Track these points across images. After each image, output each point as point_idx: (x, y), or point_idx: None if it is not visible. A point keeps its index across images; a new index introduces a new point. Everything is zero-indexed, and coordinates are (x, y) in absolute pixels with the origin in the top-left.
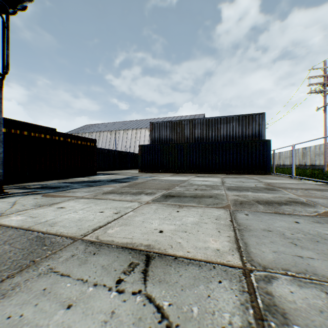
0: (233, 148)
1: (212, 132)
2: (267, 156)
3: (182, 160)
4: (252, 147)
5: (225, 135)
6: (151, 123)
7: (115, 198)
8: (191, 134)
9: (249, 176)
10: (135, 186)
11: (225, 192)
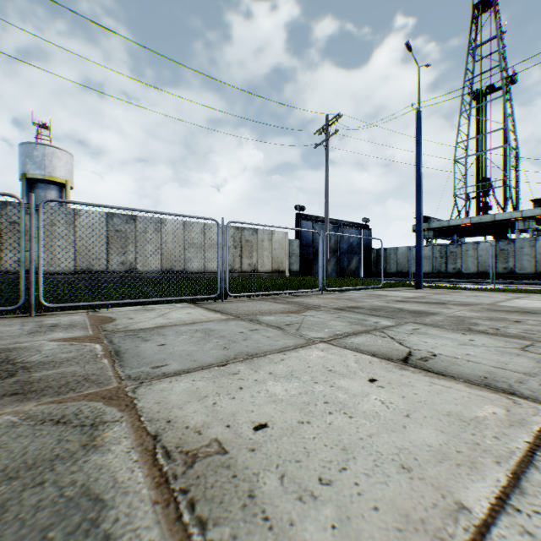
0: None
1: None
2: None
3: None
4: None
5: None
6: None
7: None
8: None
9: None
10: None
11: (453, 312)
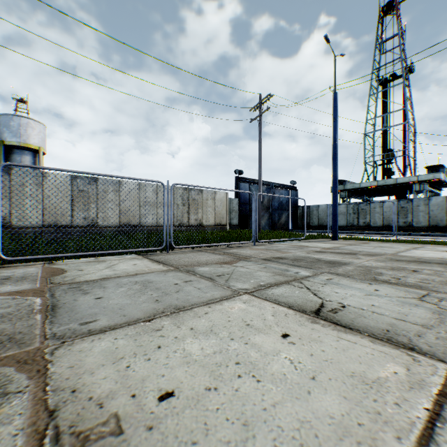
0: None
1: None
2: None
3: None
4: None
5: None
6: None
7: None
8: None
9: None
10: None
11: (362, 262)
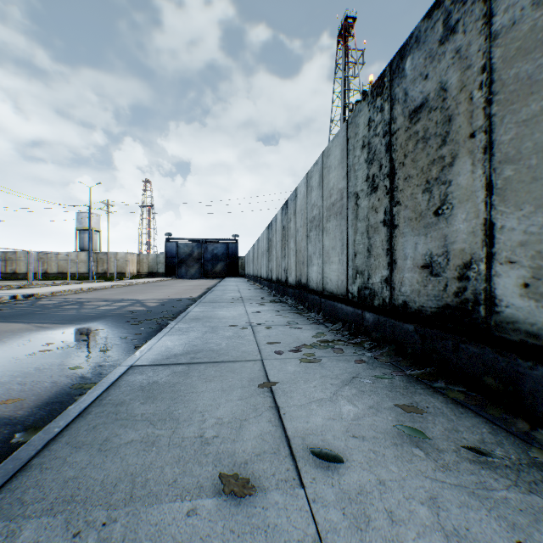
0: None
1: None
2: None
3: None
4: None
5: None
6: None
7: None
8: None
9: None
10: None
11: None
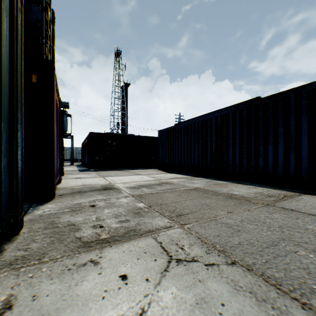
0: None
1: None
2: None
3: None
4: None
5: None
6: None
7: None
8: None
9: None
10: None
11: None
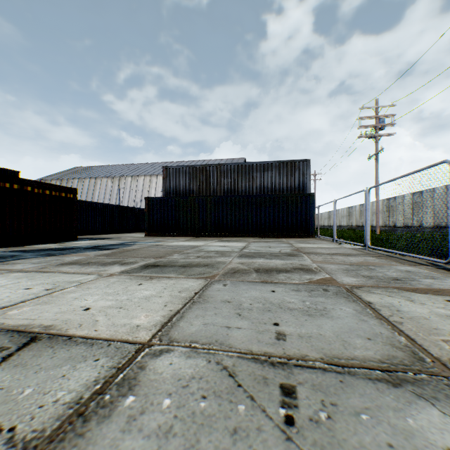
0: (270, 204)
1: (246, 182)
2: (311, 214)
3: (205, 219)
4: (293, 203)
5: (262, 186)
6: (164, 167)
7: (71, 270)
8: (219, 184)
9: (287, 239)
10: (119, 254)
11: (232, 259)
